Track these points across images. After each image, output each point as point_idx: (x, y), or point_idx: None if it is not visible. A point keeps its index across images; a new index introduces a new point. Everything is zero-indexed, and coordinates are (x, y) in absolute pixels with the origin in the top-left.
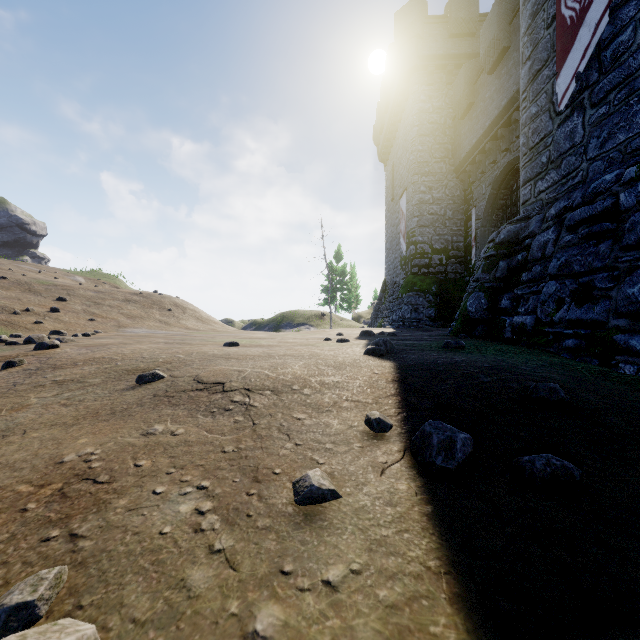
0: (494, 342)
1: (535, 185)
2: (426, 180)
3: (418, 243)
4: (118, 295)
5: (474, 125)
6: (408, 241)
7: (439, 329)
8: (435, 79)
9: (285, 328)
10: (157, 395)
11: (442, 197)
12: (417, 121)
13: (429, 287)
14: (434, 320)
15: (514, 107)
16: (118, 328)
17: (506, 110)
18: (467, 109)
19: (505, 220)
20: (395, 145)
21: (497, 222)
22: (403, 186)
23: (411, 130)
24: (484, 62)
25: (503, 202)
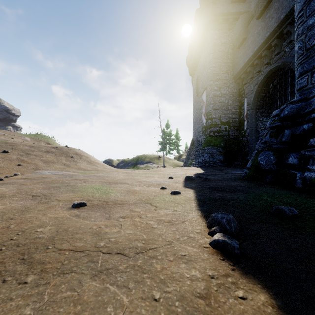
0: (294, 193)
1: (312, 75)
2: (217, 83)
3: (213, 119)
4: (43, 148)
5: (246, 51)
6: (207, 117)
7: (227, 168)
8: (222, 27)
9: (139, 164)
10: None
11: (226, 93)
12: (212, 50)
13: (219, 143)
14: (222, 162)
15: (275, 36)
16: (34, 170)
17: (269, 39)
18: (242, 42)
19: (264, 105)
20: (199, 65)
21: (260, 106)
22: (204, 87)
23: (209, 55)
24: (254, 12)
25: (264, 95)
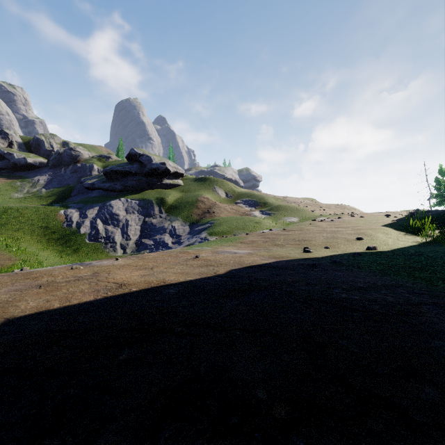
0: None
1: None
2: None
3: None
4: (332, 206)
5: None
6: None
7: None
8: None
9: None
10: (383, 213)
11: None
12: None
13: None
14: None
15: None
16: None
17: None
18: None
19: None
20: None
21: None
22: None
23: None
24: None
25: None
